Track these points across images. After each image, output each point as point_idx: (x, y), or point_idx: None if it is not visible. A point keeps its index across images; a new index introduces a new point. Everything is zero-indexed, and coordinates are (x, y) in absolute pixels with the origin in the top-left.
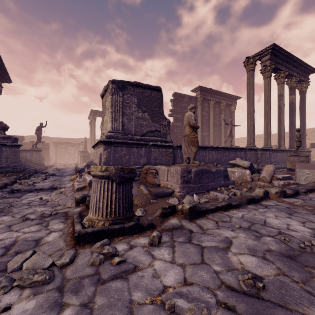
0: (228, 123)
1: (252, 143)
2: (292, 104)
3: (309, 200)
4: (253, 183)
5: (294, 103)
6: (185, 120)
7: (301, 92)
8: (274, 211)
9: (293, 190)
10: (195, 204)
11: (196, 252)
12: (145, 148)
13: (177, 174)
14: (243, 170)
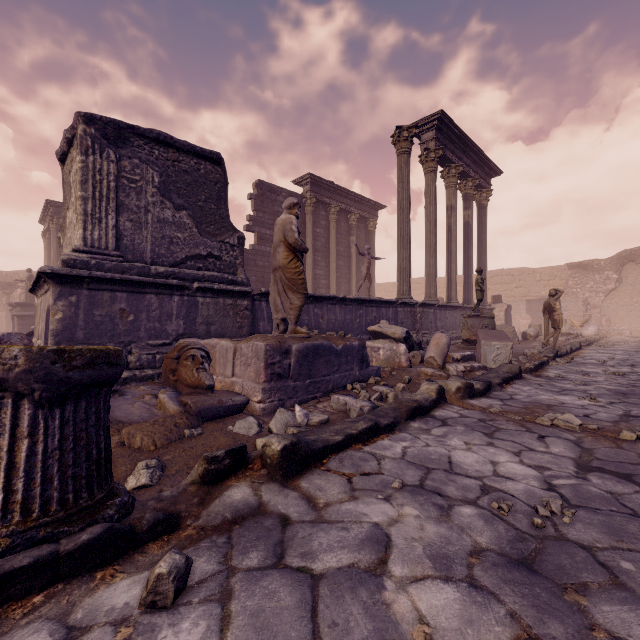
0: (364, 253)
1: (407, 292)
2: (467, 226)
3: (510, 400)
4: (412, 371)
5: (470, 224)
6: (277, 233)
7: (481, 207)
8: (462, 433)
9: (482, 381)
10: (296, 439)
11: (295, 607)
12: (181, 297)
13: (258, 359)
14: (394, 345)
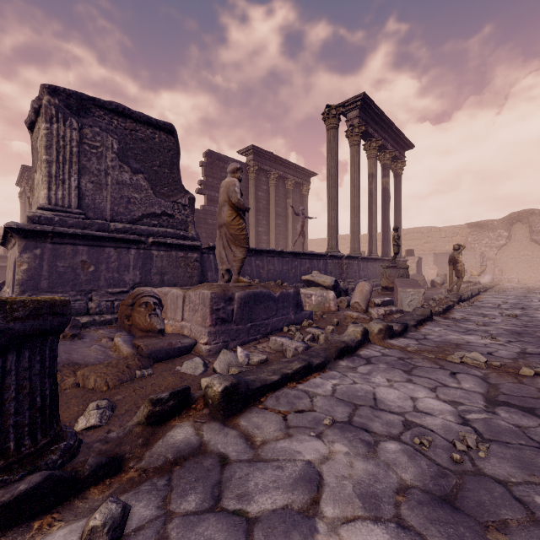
0: (299, 213)
1: (335, 247)
2: (385, 191)
3: (424, 340)
4: (340, 314)
5: (388, 190)
6: (222, 194)
7: (396, 175)
8: (384, 370)
9: (400, 323)
10: (236, 380)
11: None
12: (137, 250)
13: (204, 305)
14: (324, 292)
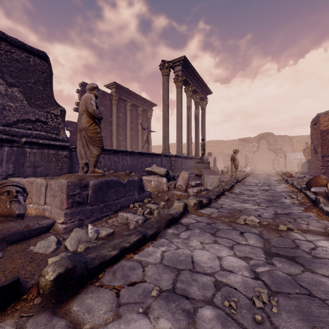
0: (145, 128)
1: (167, 149)
2: (196, 117)
3: (221, 208)
4: (170, 193)
5: (198, 116)
6: (81, 105)
7: (203, 109)
8: (198, 234)
9: (207, 198)
10: (72, 265)
11: None
12: (10, 148)
13: (62, 192)
14: (160, 178)
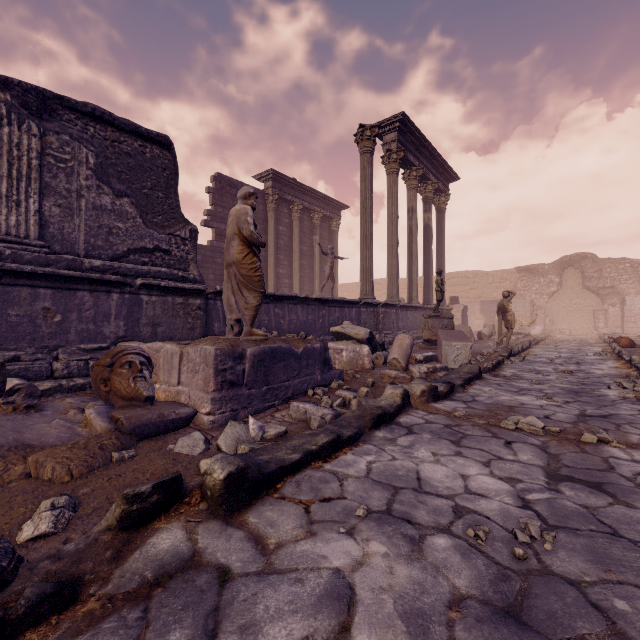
0: (327, 253)
1: (370, 292)
2: (427, 228)
3: (473, 402)
4: (376, 373)
5: (430, 227)
6: (231, 225)
7: (440, 211)
8: (429, 441)
9: (446, 383)
10: (244, 463)
11: None
12: (121, 295)
13: (207, 365)
14: (357, 346)
